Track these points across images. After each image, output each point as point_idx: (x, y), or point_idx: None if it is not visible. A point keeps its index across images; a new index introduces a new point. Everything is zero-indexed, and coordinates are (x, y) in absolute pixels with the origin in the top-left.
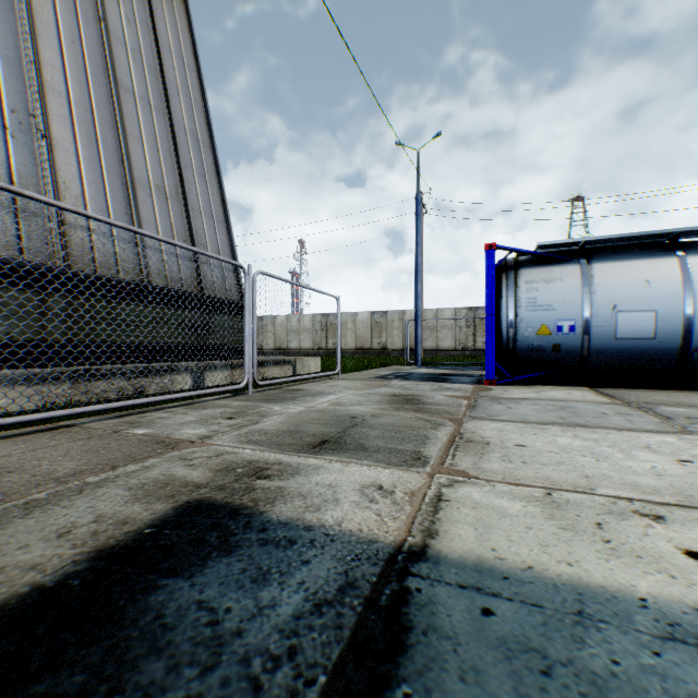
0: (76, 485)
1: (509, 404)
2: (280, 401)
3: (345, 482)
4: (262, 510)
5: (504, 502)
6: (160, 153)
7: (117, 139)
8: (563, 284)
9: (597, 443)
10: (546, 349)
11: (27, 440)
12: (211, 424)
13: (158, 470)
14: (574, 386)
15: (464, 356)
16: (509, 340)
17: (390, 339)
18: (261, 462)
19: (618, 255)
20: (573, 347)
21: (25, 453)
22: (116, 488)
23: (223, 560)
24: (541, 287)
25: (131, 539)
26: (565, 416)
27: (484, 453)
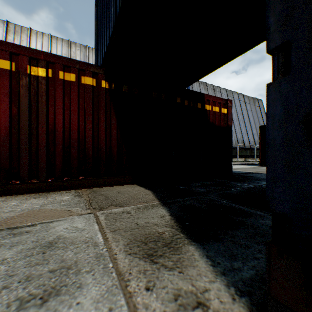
0: None
1: None
2: None
3: None
4: None
5: None
6: None
7: None
8: None
9: None
10: None
11: None
12: None
13: None
14: None
15: None
16: None
17: None
18: None
19: None
20: None
21: None
22: None
23: None
24: None
25: None
26: None
27: None
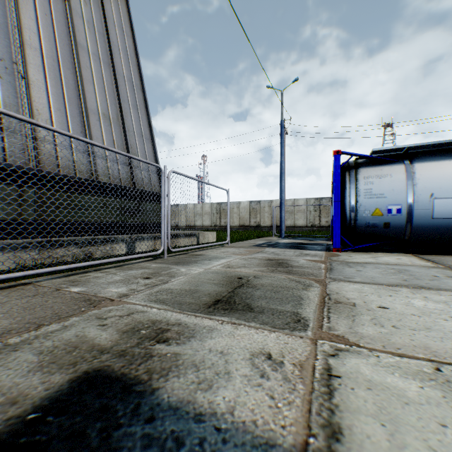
0: None
1: (357, 267)
2: (186, 264)
3: (235, 348)
4: (154, 387)
5: (397, 380)
6: (106, 91)
7: (75, 81)
8: (391, 178)
9: (448, 305)
10: (379, 226)
11: None
12: (131, 283)
13: (74, 330)
14: (399, 253)
15: (312, 230)
16: (351, 220)
17: (263, 219)
18: (163, 323)
19: (434, 157)
20: (399, 224)
21: None
22: (29, 351)
23: None
24: (375, 181)
25: (8, 430)
26: (406, 278)
27: (354, 315)
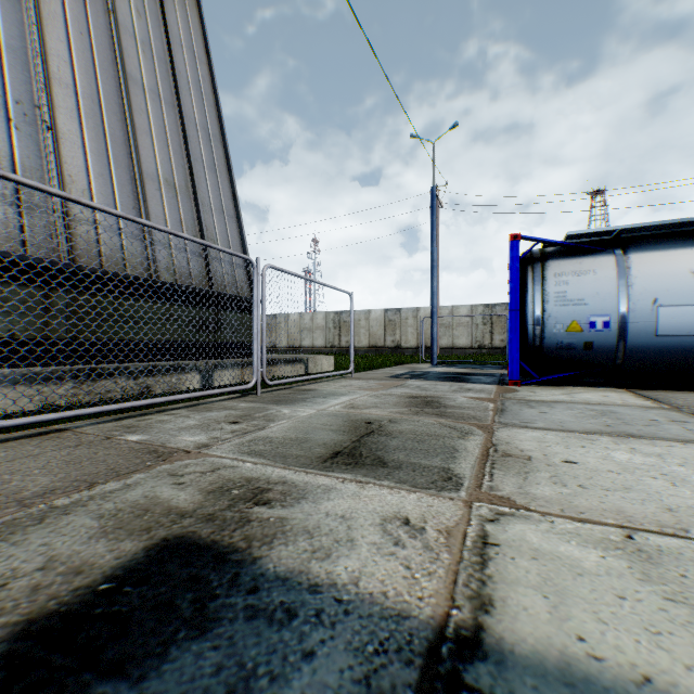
0: (40, 510)
1: (541, 407)
2: (290, 403)
3: (361, 512)
4: (255, 555)
5: (572, 548)
6: (170, 146)
7: (125, 131)
8: (596, 276)
9: (662, 460)
10: (577, 347)
11: (11, 447)
12: (212, 430)
13: (141, 490)
14: (607, 387)
15: (480, 354)
16: (536, 338)
17: (404, 337)
18: (261, 481)
19: (659, 244)
20: (607, 345)
21: (1, 463)
22: (84, 515)
23: (191, 645)
24: (571, 280)
25: (78, 600)
26: (610, 423)
27: (528, 471)
